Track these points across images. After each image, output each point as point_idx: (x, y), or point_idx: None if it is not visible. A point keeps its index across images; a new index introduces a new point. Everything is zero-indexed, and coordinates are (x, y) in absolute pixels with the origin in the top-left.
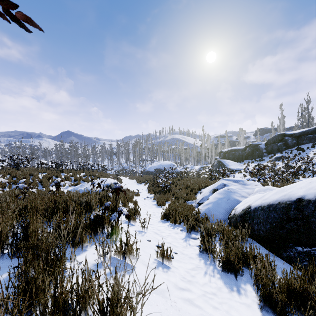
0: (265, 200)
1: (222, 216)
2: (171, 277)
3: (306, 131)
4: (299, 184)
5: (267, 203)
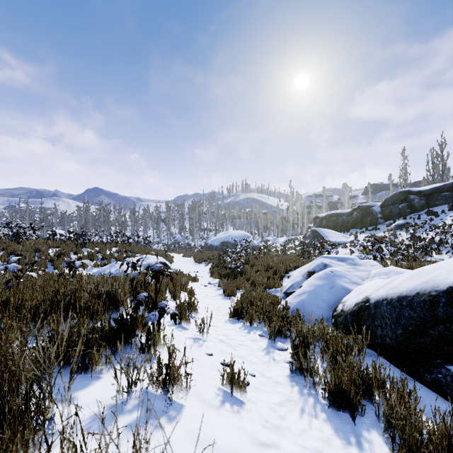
0: (393, 289)
1: (323, 312)
2: (246, 421)
3: (441, 187)
4: (450, 265)
5: (397, 293)
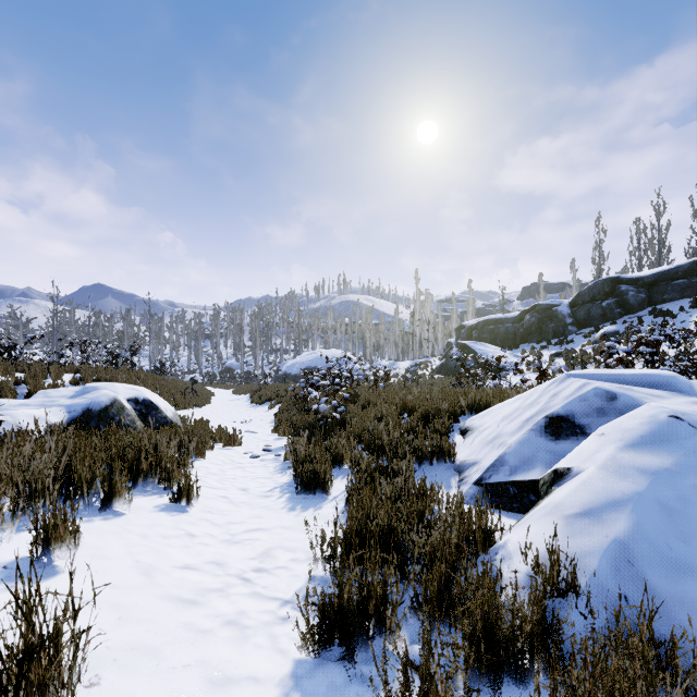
0: None
1: None
2: None
3: (672, 271)
4: None
5: None
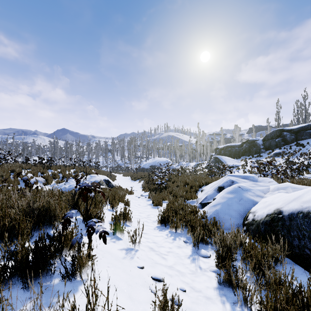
0: (307, 203)
1: (235, 220)
2: None
3: (306, 126)
4: None
5: None
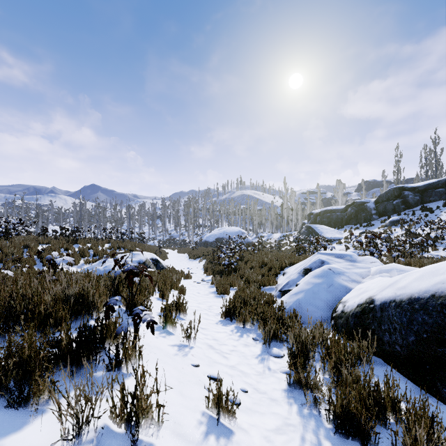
0: (402, 289)
1: (321, 313)
2: None
3: (435, 183)
4: None
5: (408, 295)
